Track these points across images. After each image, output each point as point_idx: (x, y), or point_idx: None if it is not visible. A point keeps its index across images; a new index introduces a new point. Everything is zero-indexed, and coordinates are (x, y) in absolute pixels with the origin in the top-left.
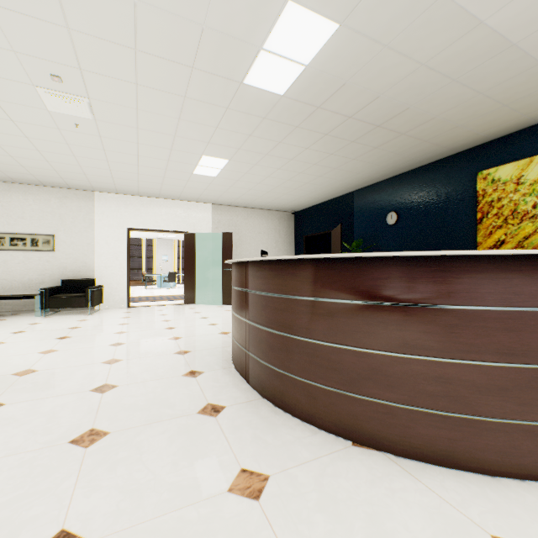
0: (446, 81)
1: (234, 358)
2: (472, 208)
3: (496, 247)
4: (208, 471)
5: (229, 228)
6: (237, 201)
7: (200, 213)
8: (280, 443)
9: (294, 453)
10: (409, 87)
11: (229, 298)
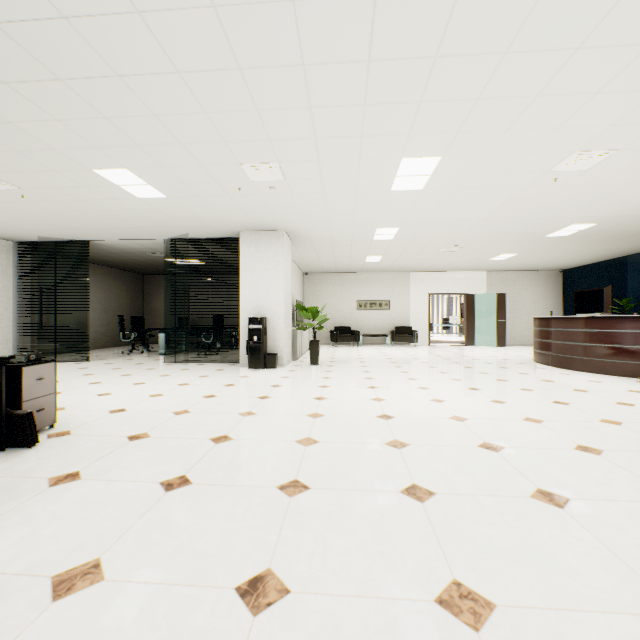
0: None
1: (539, 359)
2: None
3: None
4: (549, 372)
5: (499, 288)
6: (509, 268)
7: (476, 279)
8: (571, 372)
9: (577, 373)
10: None
11: (502, 341)
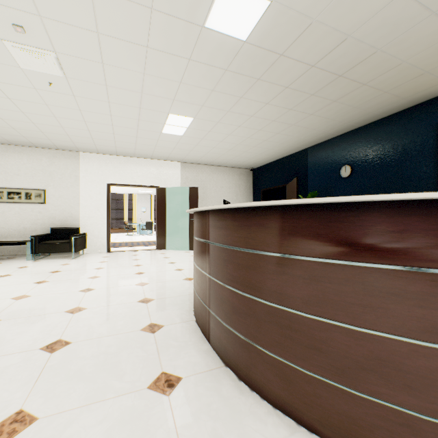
0: (424, 15)
1: (195, 311)
2: (433, 158)
3: None
4: None
5: (195, 183)
6: (202, 159)
7: (170, 170)
8: None
9: None
10: (381, 24)
11: None
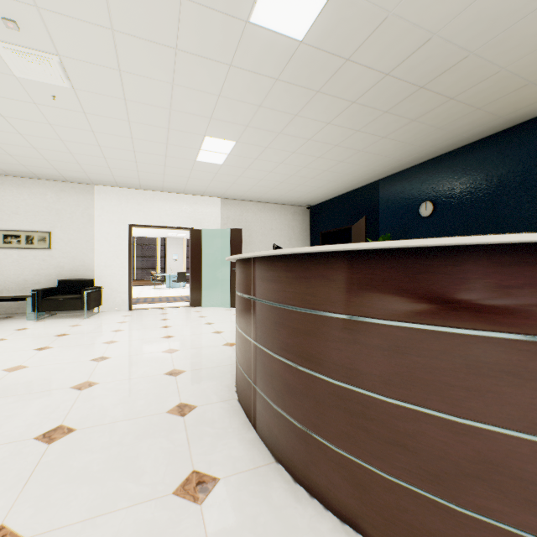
0: (531, 7)
1: (238, 387)
2: None
3: None
4: None
5: (238, 224)
6: (247, 194)
7: (207, 207)
8: None
9: None
10: (476, 18)
11: None
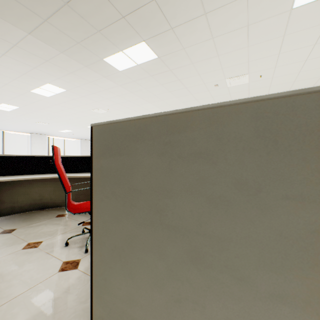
0: None
1: None
2: None
3: None
4: None
5: None
6: None
7: None
8: None
9: None
10: (42, 1)
11: None
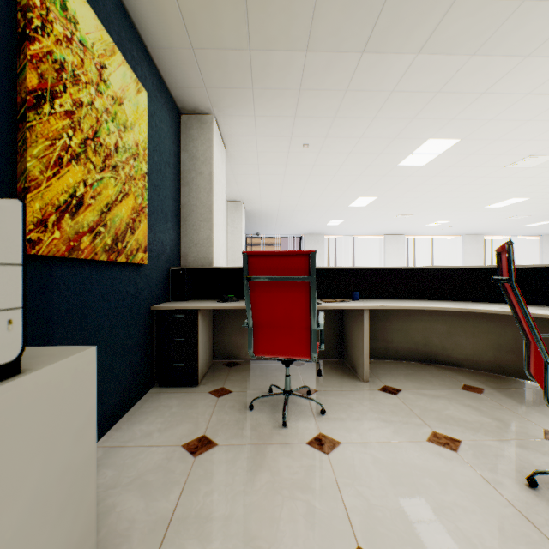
0: None
1: None
2: (1, 22)
3: (73, 211)
4: None
5: None
6: None
7: None
8: None
9: None
10: None
11: None
